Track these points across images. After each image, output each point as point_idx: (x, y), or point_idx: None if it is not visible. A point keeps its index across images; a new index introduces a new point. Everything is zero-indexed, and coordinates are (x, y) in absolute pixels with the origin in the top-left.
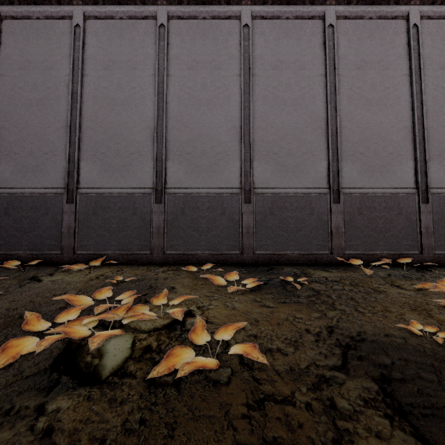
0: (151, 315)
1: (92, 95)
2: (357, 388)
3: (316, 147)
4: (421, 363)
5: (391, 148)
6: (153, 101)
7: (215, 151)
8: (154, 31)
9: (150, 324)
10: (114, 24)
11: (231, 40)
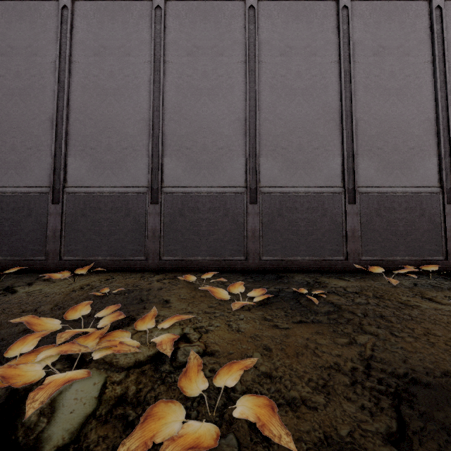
0: (132, 344)
1: (80, 84)
2: None
3: (328, 141)
4: None
5: (412, 142)
6: (148, 90)
7: (217, 146)
8: (149, 14)
9: (131, 355)
10: (105, 6)
11: (235, 24)
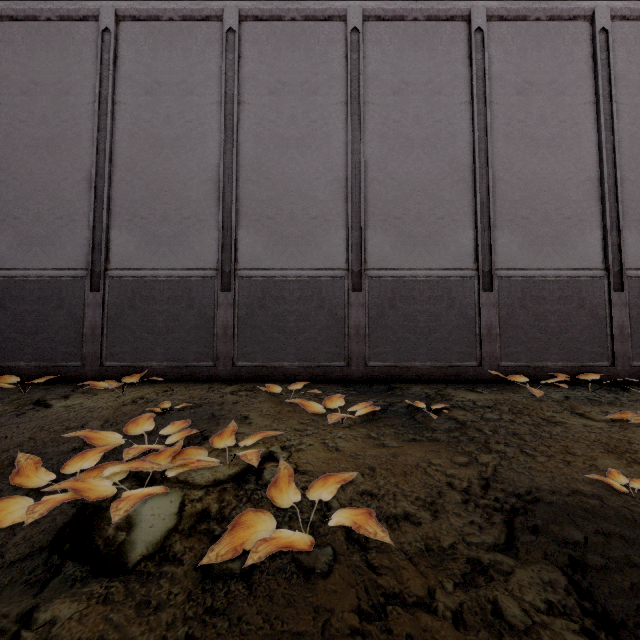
0: (211, 461)
1: (127, 132)
2: (533, 582)
3: (457, 208)
4: (630, 539)
5: (568, 210)
6: (217, 141)
7: (310, 215)
8: (219, 38)
9: (209, 474)
10: (160, 28)
11: (333, 52)
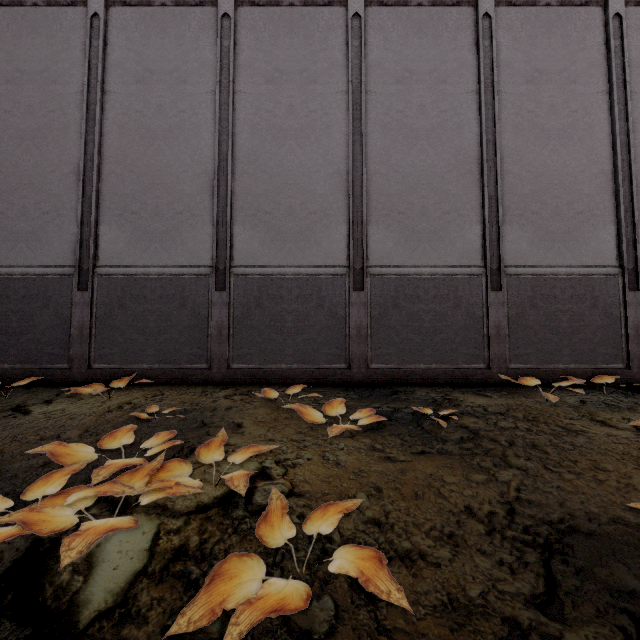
0: (193, 482)
1: (117, 123)
2: None
3: (464, 202)
4: None
5: (580, 204)
6: (212, 132)
7: (309, 210)
8: (213, 25)
9: (192, 497)
10: (152, 14)
11: (333, 38)
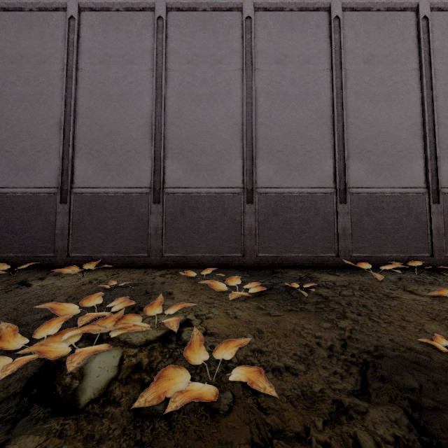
0: (143, 326)
1: (87, 90)
2: (383, 421)
3: (321, 144)
4: None
5: (400, 146)
6: (151, 96)
7: (216, 149)
8: (151, 24)
9: (142, 336)
10: (110, 16)
11: (233, 33)
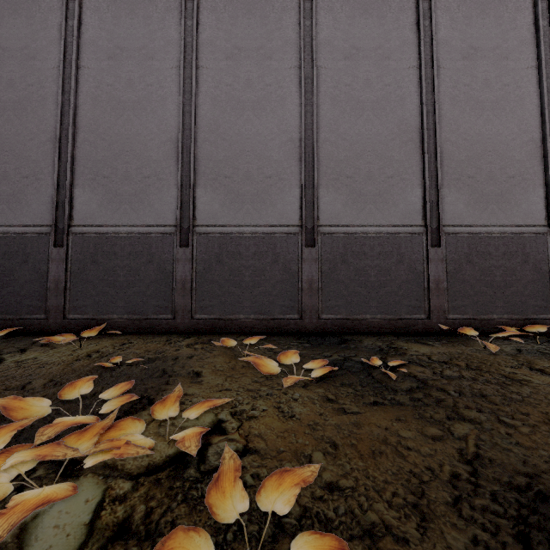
0: (144, 441)
1: (91, 95)
2: None
3: (406, 167)
4: None
5: (511, 169)
6: (177, 103)
7: (265, 174)
8: (178, 6)
9: (143, 455)
10: None
11: (287, 19)
